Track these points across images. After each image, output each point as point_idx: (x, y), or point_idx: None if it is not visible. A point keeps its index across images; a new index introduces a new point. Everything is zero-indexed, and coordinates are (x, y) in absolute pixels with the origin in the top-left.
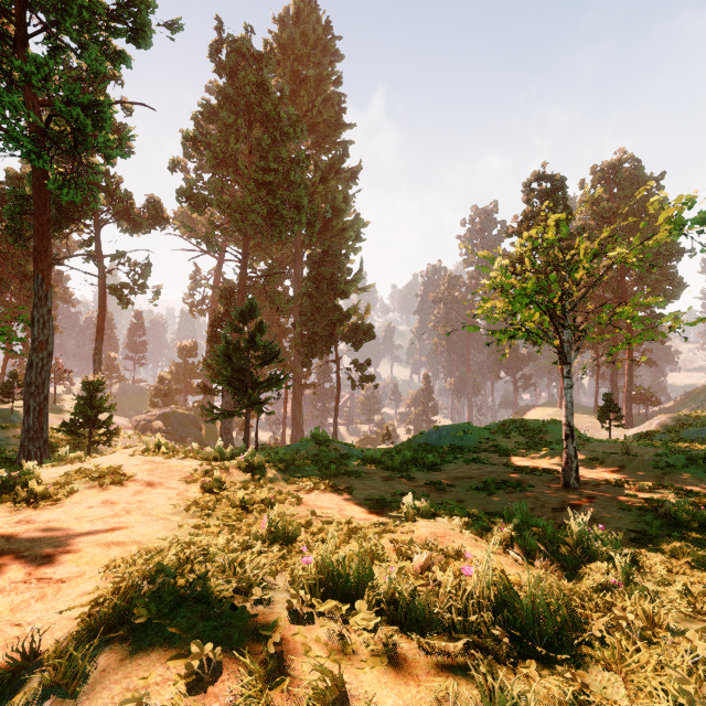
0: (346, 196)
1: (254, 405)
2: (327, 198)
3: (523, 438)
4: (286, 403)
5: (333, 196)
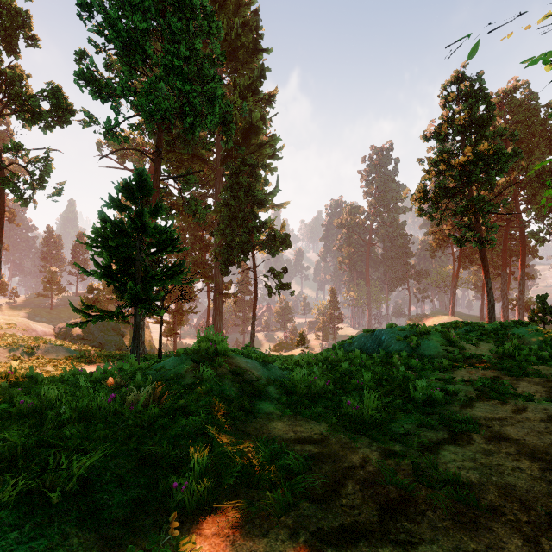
0: (264, 117)
1: (140, 303)
2: (245, 119)
3: (490, 344)
4: (209, 311)
5: (251, 113)
